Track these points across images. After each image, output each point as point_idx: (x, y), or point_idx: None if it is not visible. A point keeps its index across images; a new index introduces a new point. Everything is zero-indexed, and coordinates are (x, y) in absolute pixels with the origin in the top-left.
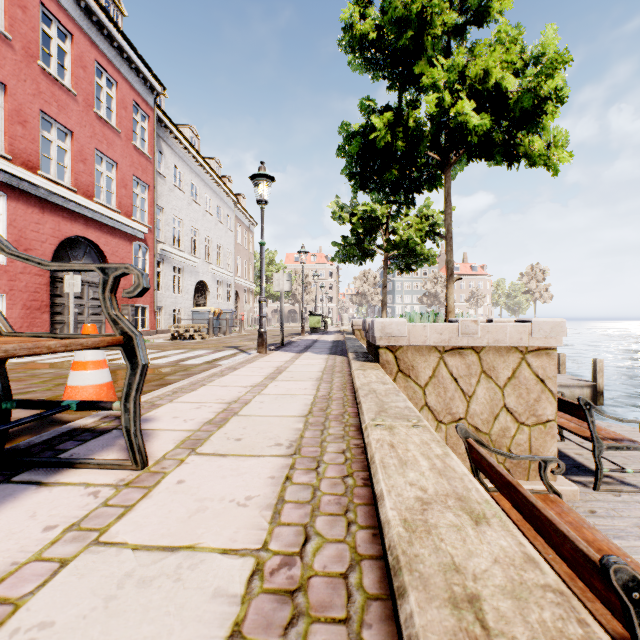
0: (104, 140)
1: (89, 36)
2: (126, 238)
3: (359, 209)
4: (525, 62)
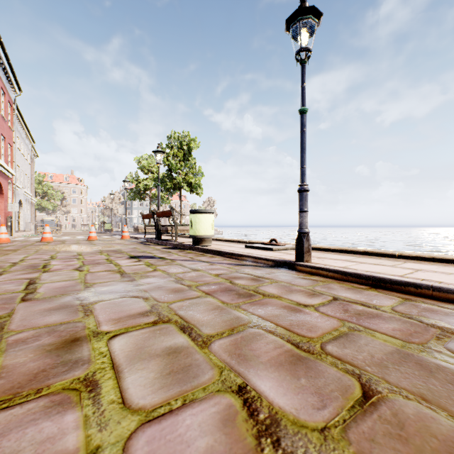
0: (3, 127)
1: (0, 75)
2: (7, 179)
3: (141, 180)
4: (196, 170)
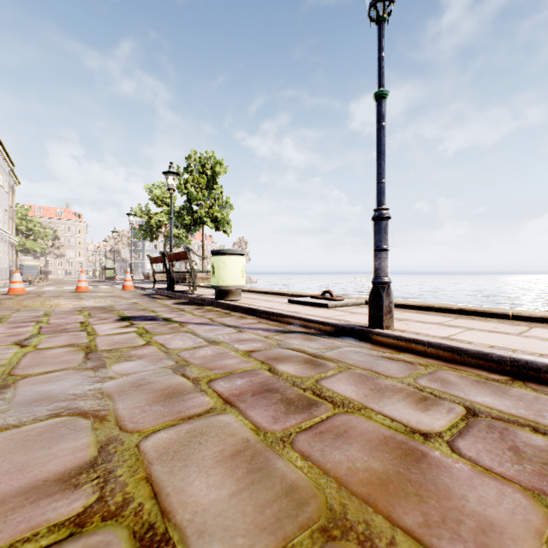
0: None
1: None
2: None
3: (153, 214)
4: (223, 202)
